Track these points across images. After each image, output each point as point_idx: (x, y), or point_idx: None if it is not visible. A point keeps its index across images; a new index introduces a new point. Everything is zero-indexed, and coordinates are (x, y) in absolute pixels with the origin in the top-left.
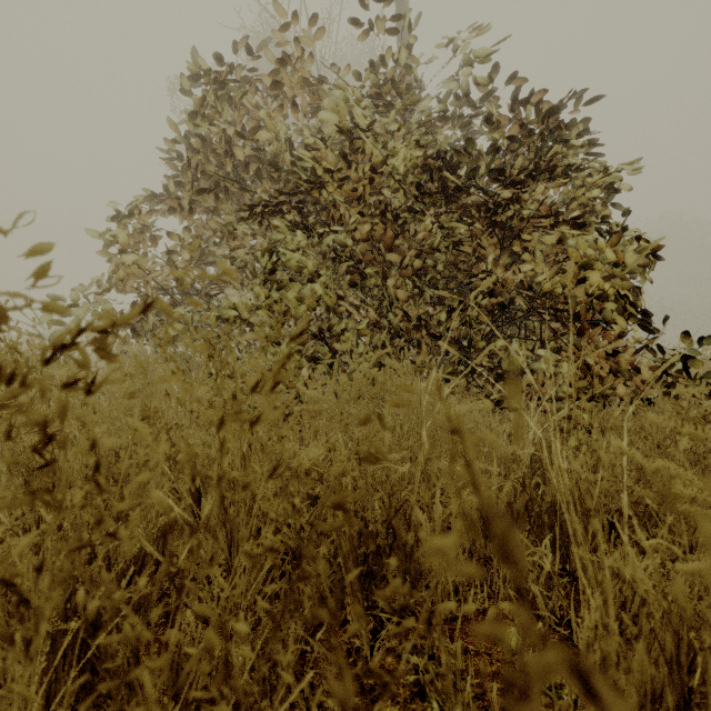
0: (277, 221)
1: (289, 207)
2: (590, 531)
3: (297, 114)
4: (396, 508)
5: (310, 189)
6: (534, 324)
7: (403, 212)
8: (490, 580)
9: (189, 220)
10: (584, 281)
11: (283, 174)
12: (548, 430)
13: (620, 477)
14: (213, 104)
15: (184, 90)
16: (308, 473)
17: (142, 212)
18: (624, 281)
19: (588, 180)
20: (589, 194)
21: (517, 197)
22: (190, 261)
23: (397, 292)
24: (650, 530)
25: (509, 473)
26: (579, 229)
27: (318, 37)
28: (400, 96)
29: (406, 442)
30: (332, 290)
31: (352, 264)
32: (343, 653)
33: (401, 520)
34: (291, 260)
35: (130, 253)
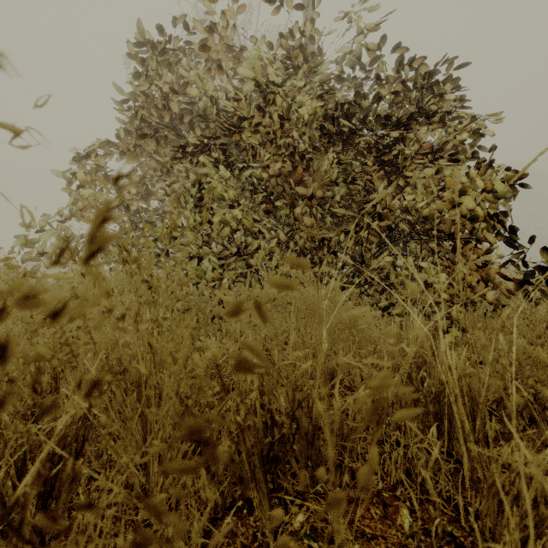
0: (202, 157)
1: (214, 148)
2: (477, 423)
3: (222, 76)
4: (298, 400)
5: (231, 133)
6: (413, 245)
7: (308, 154)
8: (382, 462)
9: (134, 161)
10: (458, 206)
11: (211, 125)
12: (428, 330)
13: (508, 373)
14: (154, 68)
15: (130, 55)
16: (219, 369)
17: (98, 156)
18: (492, 206)
19: (458, 126)
20: (459, 137)
21: (401, 137)
22: (136, 195)
23: (302, 218)
24: (526, 419)
25: (396, 367)
26: (452, 164)
27: (238, 12)
28: (305, 62)
29: (309, 341)
30: (249, 216)
31: (266, 196)
32: (249, 537)
33: (304, 411)
34: (214, 189)
35: (87, 188)
